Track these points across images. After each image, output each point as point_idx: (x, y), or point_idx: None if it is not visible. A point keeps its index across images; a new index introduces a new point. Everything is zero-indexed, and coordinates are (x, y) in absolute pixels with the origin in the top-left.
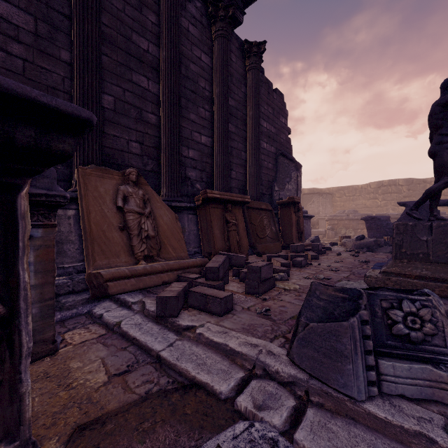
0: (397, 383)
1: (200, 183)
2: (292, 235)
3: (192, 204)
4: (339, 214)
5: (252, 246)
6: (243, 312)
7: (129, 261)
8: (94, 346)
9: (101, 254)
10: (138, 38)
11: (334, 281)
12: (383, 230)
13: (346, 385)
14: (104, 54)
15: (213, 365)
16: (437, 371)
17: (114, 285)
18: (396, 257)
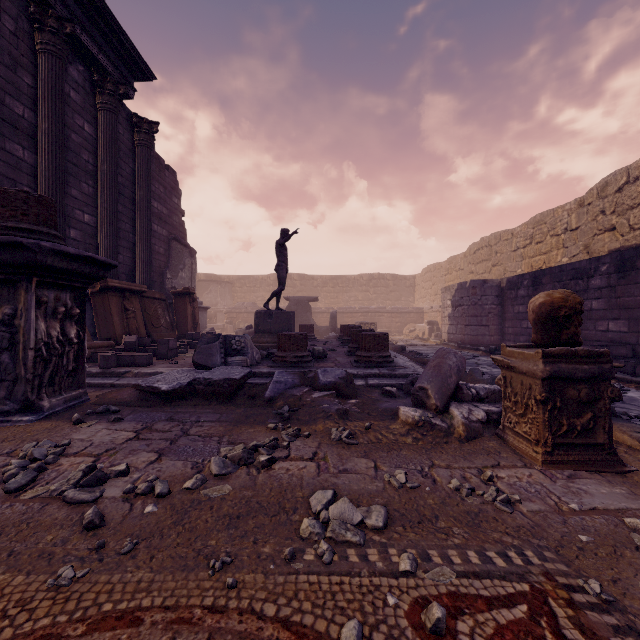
0: (232, 363)
1: None
2: (188, 325)
3: None
4: (238, 306)
5: (148, 334)
6: (161, 364)
7: None
8: None
9: None
10: (13, 102)
11: None
12: None
13: (214, 364)
14: None
15: None
16: (243, 357)
17: None
18: (256, 333)
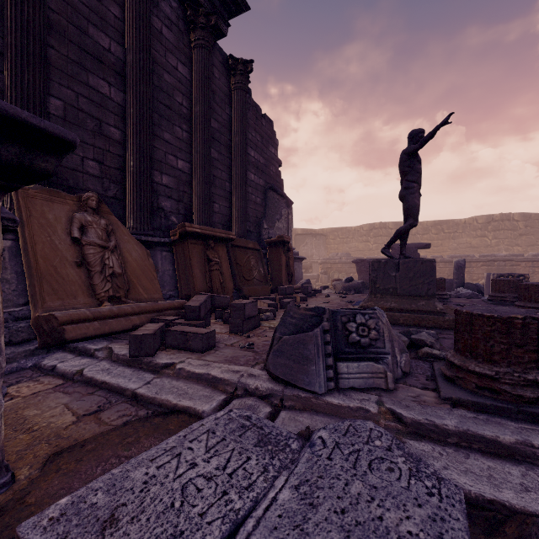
0: (350, 378)
1: (176, 215)
2: (282, 277)
3: (166, 239)
4: (332, 257)
5: (237, 288)
6: (226, 348)
7: (90, 303)
8: (51, 395)
9: (52, 294)
10: (97, 33)
11: None
12: None
13: (311, 382)
14: (50, 46)
15: (195, 393)
16: (376, 365)
17: (72, 328)
18: (372, 293)
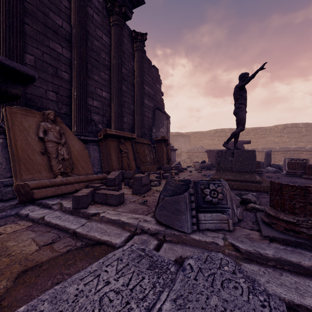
0: (206, 223)
1: (102, 124)
2: (164, 161)
3: (96, 138)
4: (193, 149)
5: (138, 167)
6: (130, 203)
7: (49, 176)
8: (24, 232)
9: (26, 171)
10: (54, 16)
11: None
12: None
13: (182, 226)
14: (26, 24)
15: (111, 231)
16: (222, 215)
17: (38, 192)
18: (217, 170)
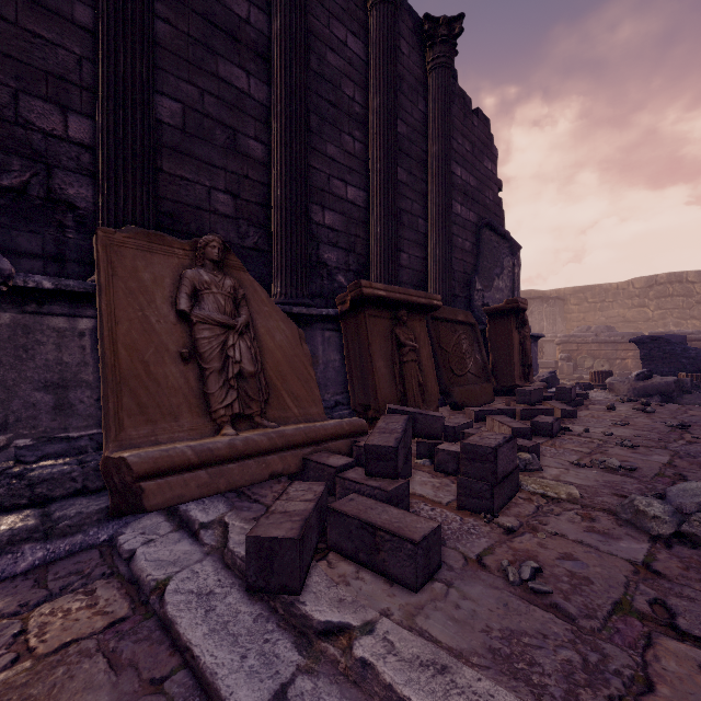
0: None
1: (345, 273)
2: (514, 370)
3: (330, 311)
4: (580, 333)
5: (443, 390)
6: (470, 576)
7: (200, 427)
8: (83, 665)
9: (136, 413)
10: None
11: (649, 476)
12: (675, 361)
13: None
14: (163, 20)
15: None
16: None
17: (157, 487)
18: None
